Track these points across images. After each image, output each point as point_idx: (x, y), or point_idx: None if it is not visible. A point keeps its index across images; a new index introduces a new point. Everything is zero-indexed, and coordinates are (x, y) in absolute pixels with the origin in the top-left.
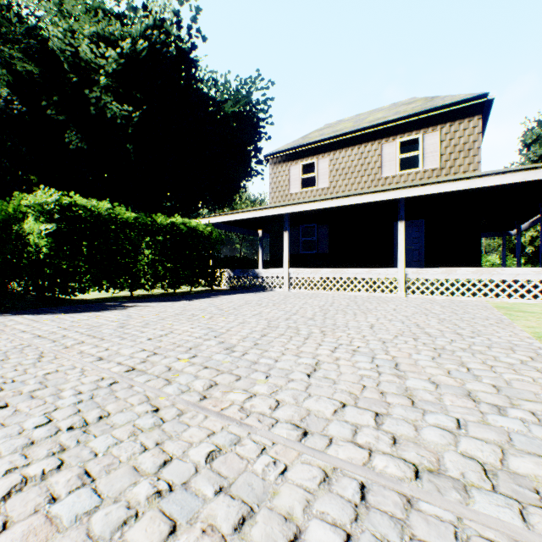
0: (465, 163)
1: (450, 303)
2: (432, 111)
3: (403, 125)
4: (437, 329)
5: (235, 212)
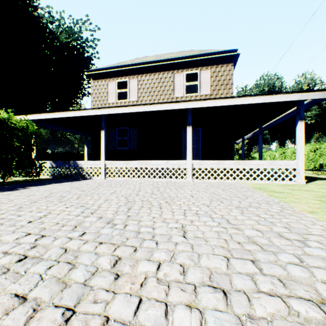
0: (224, 93)
1: (224, 186)
2: (206, 55)
3: (188, 63)
4: (254, 229)
5: (56, 111)
